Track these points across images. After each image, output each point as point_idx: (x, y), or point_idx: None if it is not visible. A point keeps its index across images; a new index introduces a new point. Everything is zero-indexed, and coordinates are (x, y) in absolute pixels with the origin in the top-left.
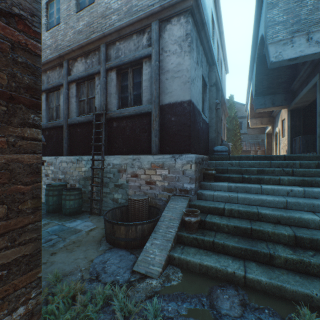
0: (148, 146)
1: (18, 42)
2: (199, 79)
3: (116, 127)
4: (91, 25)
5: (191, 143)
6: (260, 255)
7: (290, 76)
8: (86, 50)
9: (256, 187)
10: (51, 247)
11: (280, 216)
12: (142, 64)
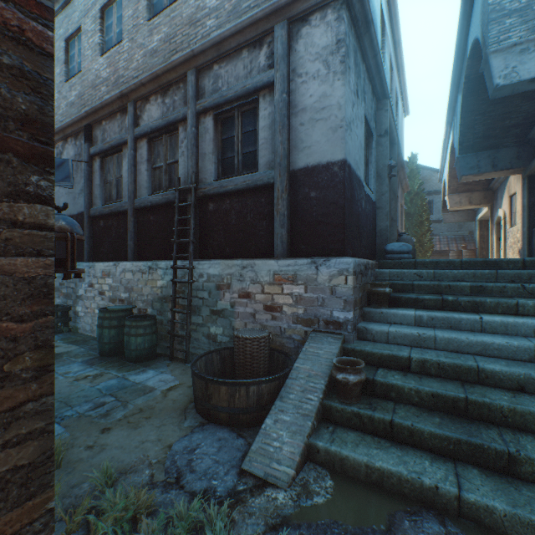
0: (269, 244)
1: (3, 23)
2: (360, 123)
3: (213, 211)
4: (172, 39)
5: (346, 237)
6: (487, 454)
7: (527, 113)
8: (163, 83)
9: (470, 318)
10: (103, 417)
11: (524, 376)
12: (258, 101)
